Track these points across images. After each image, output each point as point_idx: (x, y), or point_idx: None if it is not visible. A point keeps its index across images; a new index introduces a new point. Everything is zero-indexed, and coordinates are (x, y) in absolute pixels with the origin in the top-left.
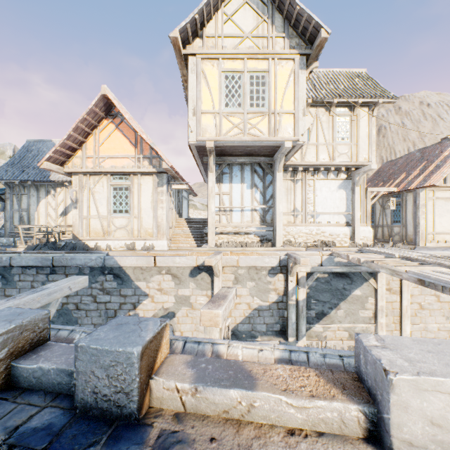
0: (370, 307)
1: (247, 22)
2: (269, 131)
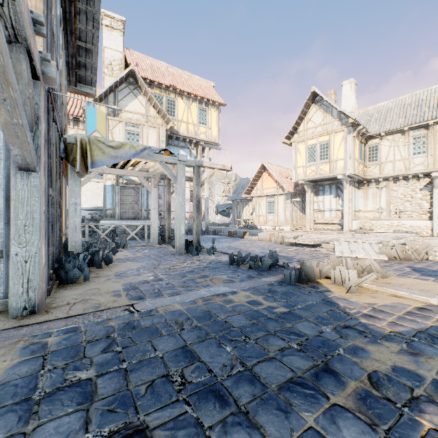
0: None
1: (318, 119)
2: (329, 171)
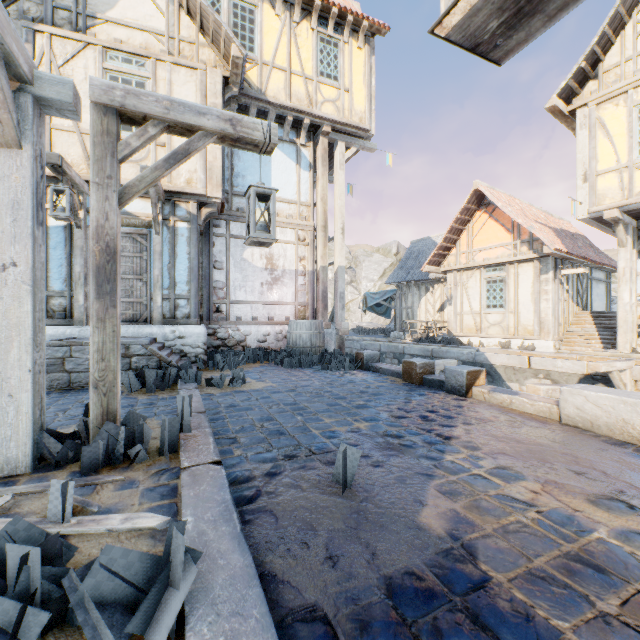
0: None
1: None
2: None
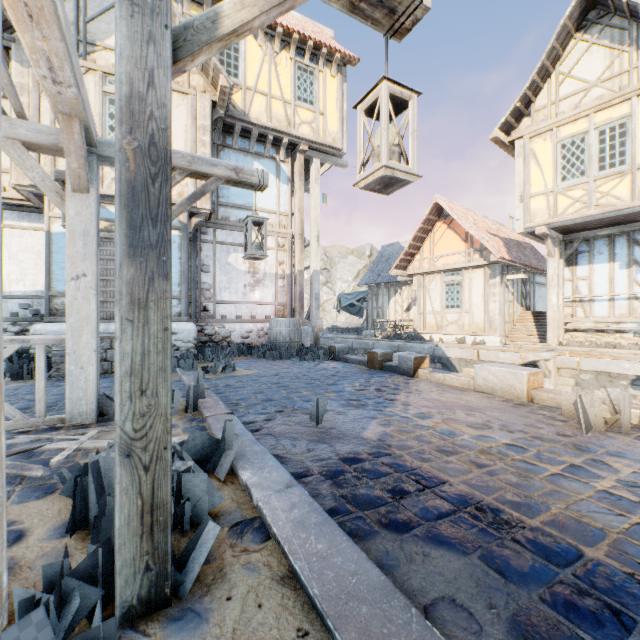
0: None
1: (593, 68)
2: (632, 194)
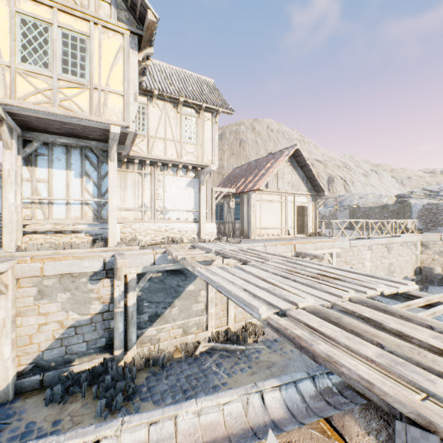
0: (203, 300)
1: None
2: (91, 108)
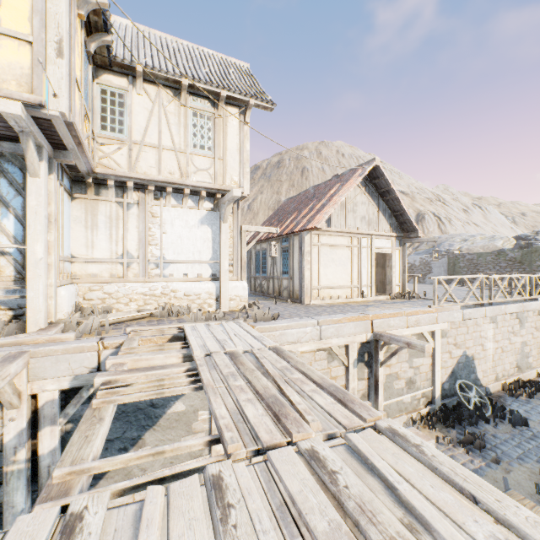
0: (203, 427)
1: None
2: None
